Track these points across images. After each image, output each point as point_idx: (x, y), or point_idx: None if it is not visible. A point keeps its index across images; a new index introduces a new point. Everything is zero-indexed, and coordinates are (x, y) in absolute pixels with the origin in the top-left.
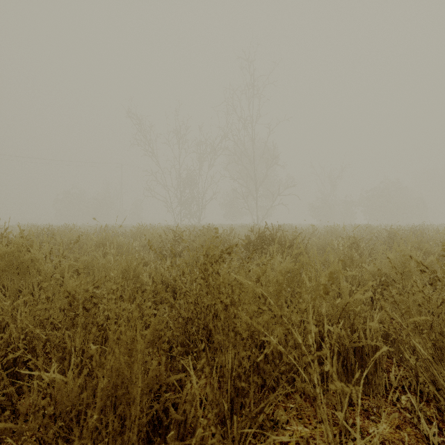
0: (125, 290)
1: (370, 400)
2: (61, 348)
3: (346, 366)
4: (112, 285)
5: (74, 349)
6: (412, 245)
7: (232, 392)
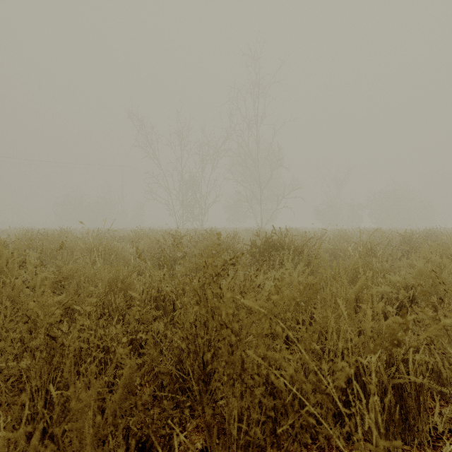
0: (112, 305)
1: (412, 451)
2: (18, 388)
3: (383, 409)
4: (96, 300)
5: (35, 389)
6: (436, 252)
7: (238, 446)
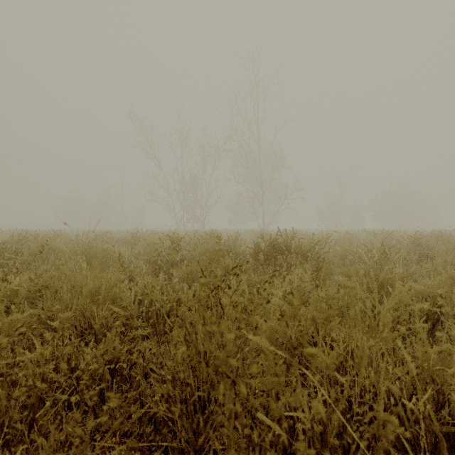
0: (95, 319)
1: None
2: None
3: None
4: (75, 315)
5: None
6: None
7: None
